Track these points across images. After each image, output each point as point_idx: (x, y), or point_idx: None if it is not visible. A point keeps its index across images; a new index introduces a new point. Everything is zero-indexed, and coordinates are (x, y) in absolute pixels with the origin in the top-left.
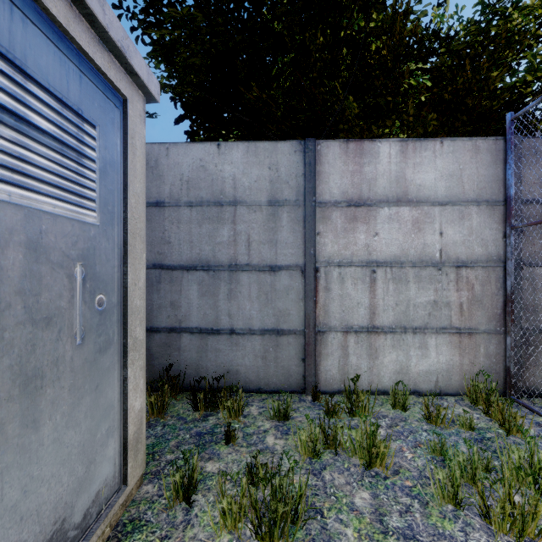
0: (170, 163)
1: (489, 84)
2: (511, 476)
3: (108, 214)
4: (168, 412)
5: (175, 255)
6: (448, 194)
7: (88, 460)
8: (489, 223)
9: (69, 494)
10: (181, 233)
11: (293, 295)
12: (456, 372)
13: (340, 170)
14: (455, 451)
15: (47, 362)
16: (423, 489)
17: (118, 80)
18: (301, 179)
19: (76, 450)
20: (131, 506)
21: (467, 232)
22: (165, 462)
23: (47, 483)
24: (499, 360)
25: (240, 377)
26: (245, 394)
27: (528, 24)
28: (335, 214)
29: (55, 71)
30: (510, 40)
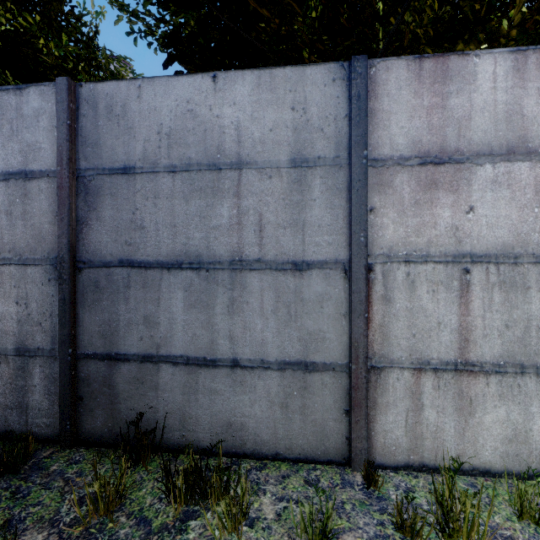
0: (143, 108)
1: None
2: None
3: None
4: (126, 501)
5: (151, 246)
6: None
7: None
8: None
9: None
10: (159, 213)
11: (330, 309)
12: None
13: (409, 106)
14: None
15: None
16: None
17: None
18: (343, 124)
19: None
20: None
21: None
22: None
23: None
24: None
25: (248, 434)
26: (254, 462)
27: None
28: (400, 178)
29: None
30: None
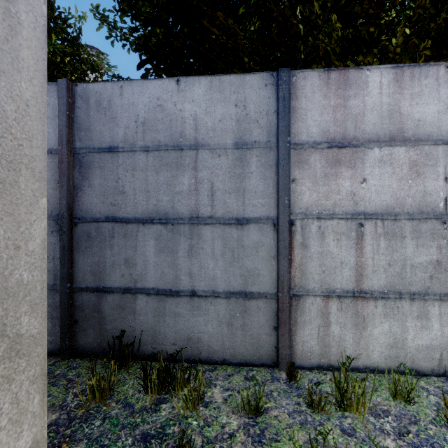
0: (124, 103)
1: None
2: None
3: None
4: (114, 393)
5: (130, 206)
6: None
7: None
8: None
9: None
10: (136, 181)
11: (263, 253)
12: None
13: (320, 105)
14: None
15: None
16: None
17: None
18: (272, 117)
19: None
20: None
21: None
22: None
23: None
24: None
25: (203, 346)
26: (207, 366)
27: None
28: (314, 157)
29: None
30: None
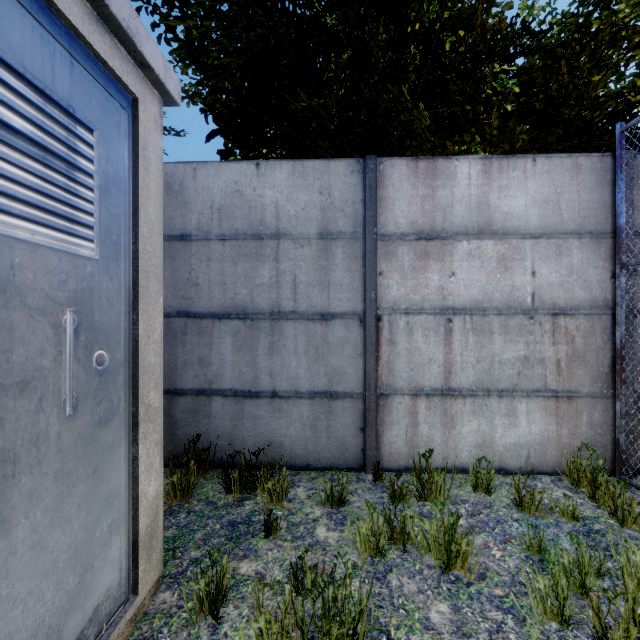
0: (198, 186)
1: (589, 90)
2: (637, 587)
3: (112, 246)
4: (194, 494)
5: (204, 300)
6: (542, 224)
7: (82, 567)
8: (593, 261)
9: (55, 615)
10: (212, 273)
11: (349, 350)
12: (552, 445)
13: (408, 195)
14: (558, 551)
15: (22, 440)
16: (518, 599)
17: (125, 72)
18: (359, 207)
19: (65, 556)
20: (143, 621)
21: (565, 271)
22: (188, 561)
23: (21, 604)
24: (606, 430)
25: (285, 450)
26: (290, 471)
27: (639, 15)
28: (402, 249)
29: (34, 52)
30: (615, 36)
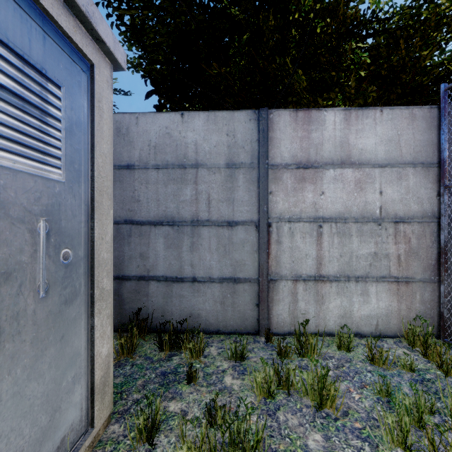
0: (139, 130)
1: (420, 61)
2: None
3: (75, 172)
4: (136, 351)
5: (144, 212)
6: (387, 157)
7: (52, 408)
8: (424, 183)
9: (32, 445)
10: (149, 192)
11: (248, 248)
12: (394, 316)
13: (290, 136)
14: (401, 395)
15: (6, 317)
16: (372, 431)
17: (85, 45)
18: (255, 145)
19: (39, 401)
20: (98, 446)
21: (404, 191)
22: (132, 402)
23: (5, 439)
24: (433, 306)
25: (201, 320)
26: (205, 335)
27: None
28: (286, 175)
29: (15, 27)
30: (439, 22)
